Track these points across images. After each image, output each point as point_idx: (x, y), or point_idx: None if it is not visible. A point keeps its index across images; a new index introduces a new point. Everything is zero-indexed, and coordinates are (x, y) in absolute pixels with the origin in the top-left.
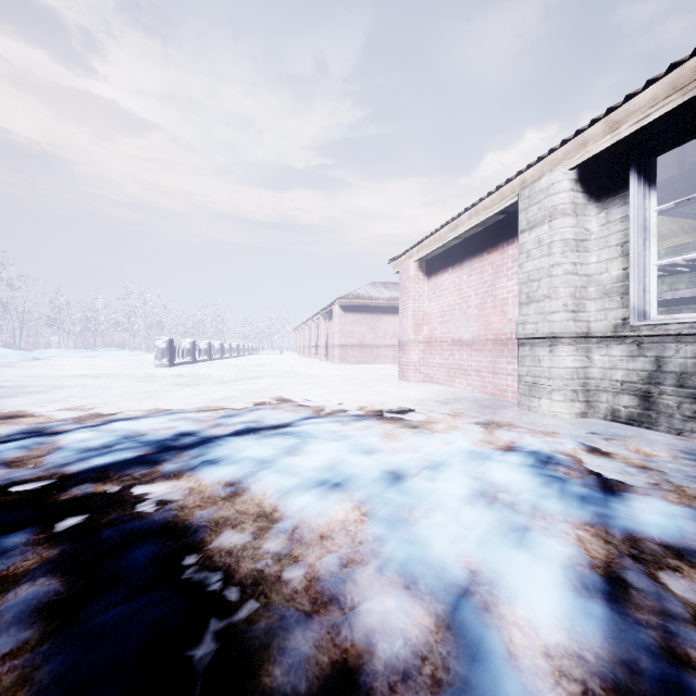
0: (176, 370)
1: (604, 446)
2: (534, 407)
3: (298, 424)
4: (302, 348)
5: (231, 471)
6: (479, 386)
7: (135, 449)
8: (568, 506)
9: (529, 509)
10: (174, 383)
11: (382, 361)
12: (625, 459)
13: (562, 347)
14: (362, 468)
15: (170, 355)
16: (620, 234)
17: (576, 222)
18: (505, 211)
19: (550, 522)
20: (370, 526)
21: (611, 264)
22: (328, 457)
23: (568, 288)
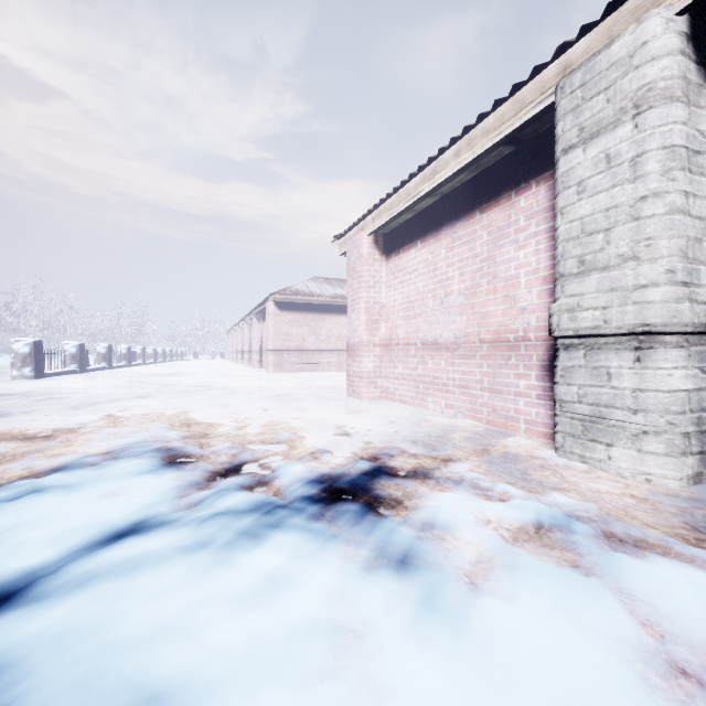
0: (39, 383)
1: None
2: (596, 459)
3: (61, 588)
4: (235, 353)
5: None
6: (466, 409)
7: None
8: None
9: None
10: None
11: (325, 368)
12: None
13: (665, 351)
14: None
15: (35, 362)
16: None
17: (688, 115)
18: (516, 137)
19: None
20: None
21: None
22: None
23: (676, 239)
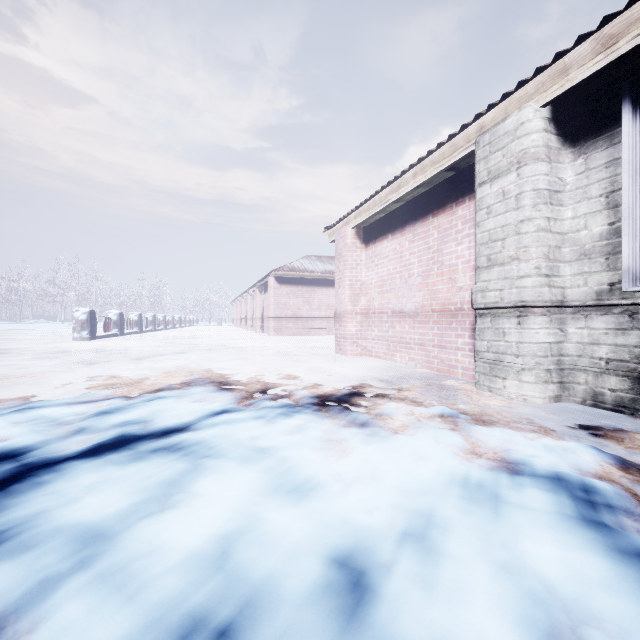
0: (96, 343)
1: (622, 452)
2: (497, 388)
3: (202, 427)
4: (239, 320)
5: None
6: (423, 361)
7: None
8: None
9: None
10: (80, 360)
11: (317, 333)
12: None
13: (534, 318)
14: (288, 552)
15: (90, 327)
16: (604, 182)
17: (550, 169)
18: (455, 167)
19: None
20: None
21: (592, 219)
22: (229, 513)
23: (541, 248)
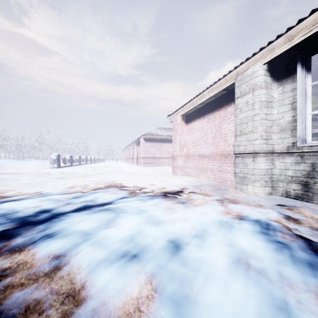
0: (61, 170)
1: (290, 214)
2: (244, 189)
3: (116, 203)
4: (126, 159)
5: (61, 245)
6: (212, 178)
7: (3, 225)
8: (303, 273)
9: (277, 277)
10: (56, 177)
11: (163, 165)
12: (310, 224)
13: (260, 158)
14: (153, 238)
15: (58, 162)
16: (290, 98)
17: (267, 92)
18: (227, 89)
19: (299, 293)
20: (159, 309)
21: (285, 114)
22: (132, 228)
23: (263, 127)
